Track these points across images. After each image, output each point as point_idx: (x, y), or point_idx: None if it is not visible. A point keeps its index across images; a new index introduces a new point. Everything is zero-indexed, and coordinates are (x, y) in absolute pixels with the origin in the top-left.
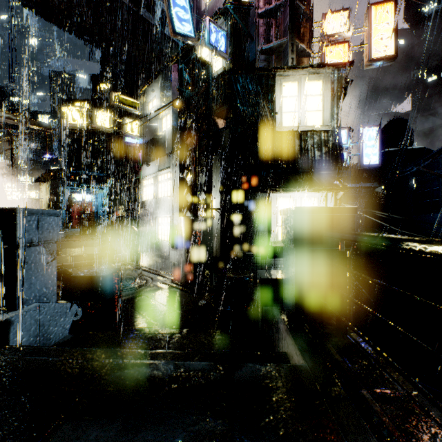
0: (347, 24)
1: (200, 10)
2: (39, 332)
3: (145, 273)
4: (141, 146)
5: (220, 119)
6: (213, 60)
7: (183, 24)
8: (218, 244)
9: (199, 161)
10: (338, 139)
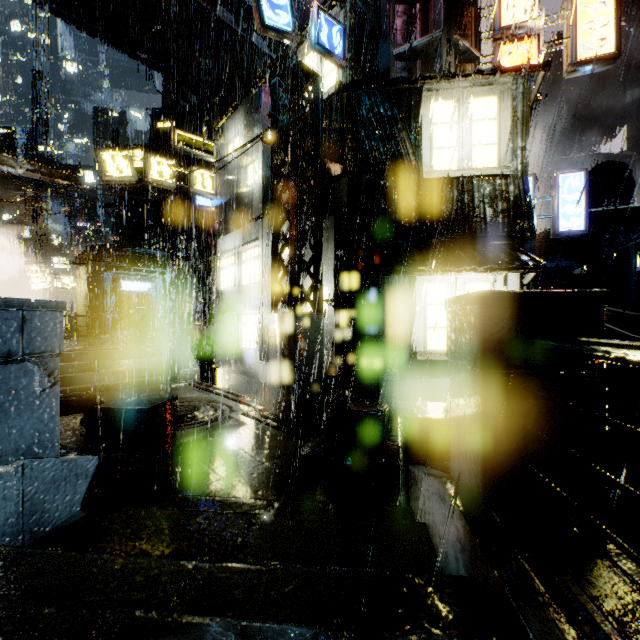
0: (536, 8)
1: (304, 1)
2: (23, 511)
3: (220, 398)
4: (218, 209)
5: (335, 163)
6: (323, 72)
7: (277, 13)
8: (331, 355)
9: (301, 227)
10: (524, 189)
